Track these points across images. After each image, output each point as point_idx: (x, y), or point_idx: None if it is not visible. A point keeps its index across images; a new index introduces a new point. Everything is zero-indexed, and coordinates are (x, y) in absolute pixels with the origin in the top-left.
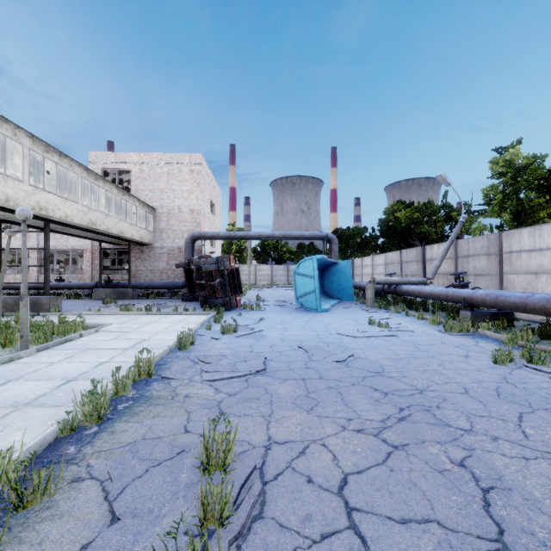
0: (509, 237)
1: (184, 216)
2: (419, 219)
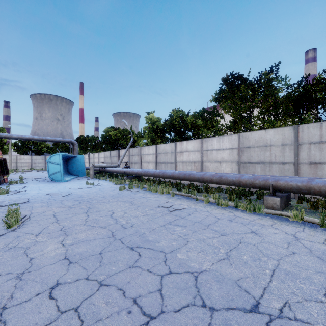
0: (143, 149)
1: None
2: (120, 136)
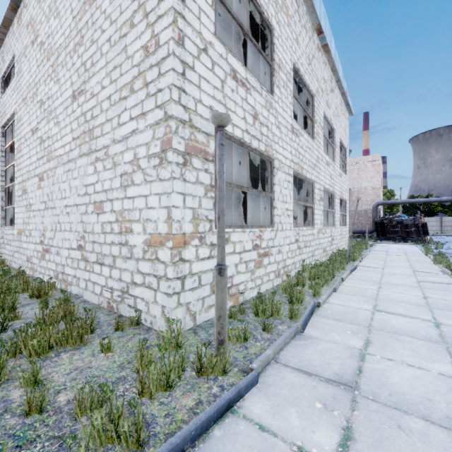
0: None
1: (368, 192)
2: None
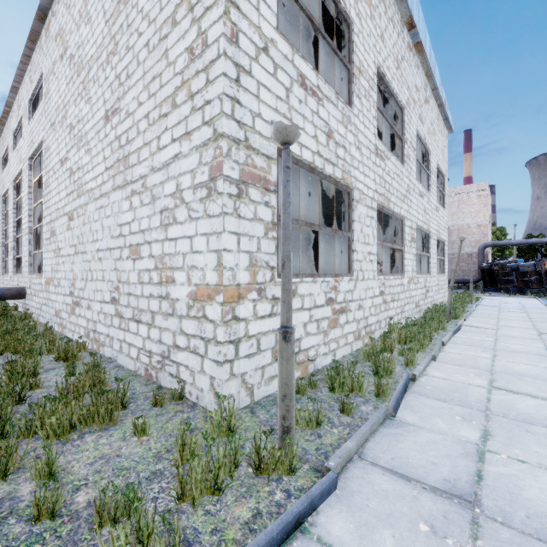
0: None
1: (472, 230)
2: None
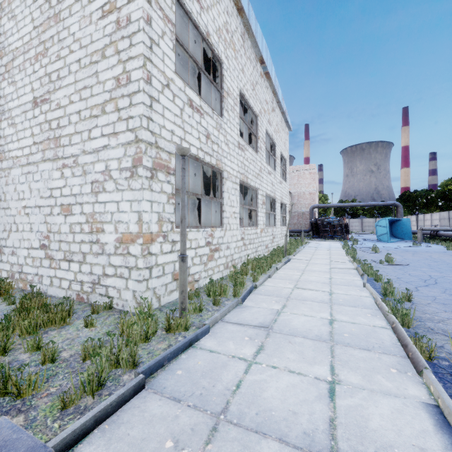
0: None
1: (306, 196)
2: None
